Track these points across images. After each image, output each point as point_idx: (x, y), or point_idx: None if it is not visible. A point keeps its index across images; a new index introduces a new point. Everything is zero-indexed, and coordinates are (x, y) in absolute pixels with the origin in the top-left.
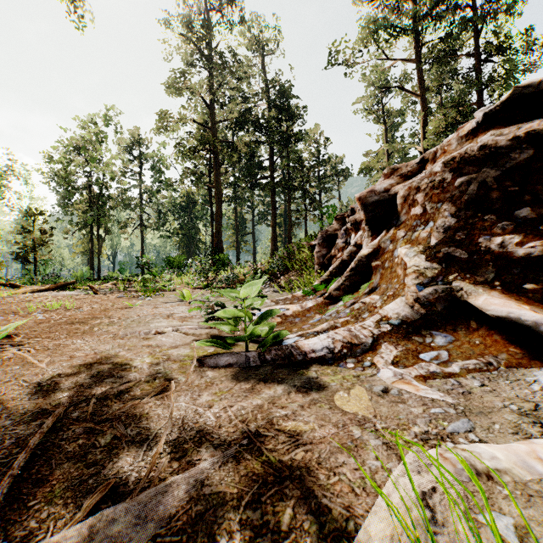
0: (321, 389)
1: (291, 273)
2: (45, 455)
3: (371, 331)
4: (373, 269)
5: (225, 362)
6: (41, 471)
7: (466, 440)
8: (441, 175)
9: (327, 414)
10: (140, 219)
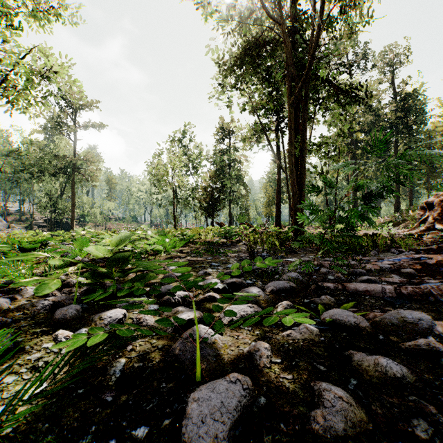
0: None
1: (406, 222)
2: None
3: (415, 231)
4: (425, 221)
5: (385, 235)
6: None
7: None
8: (438, 202)
9: None
10: None
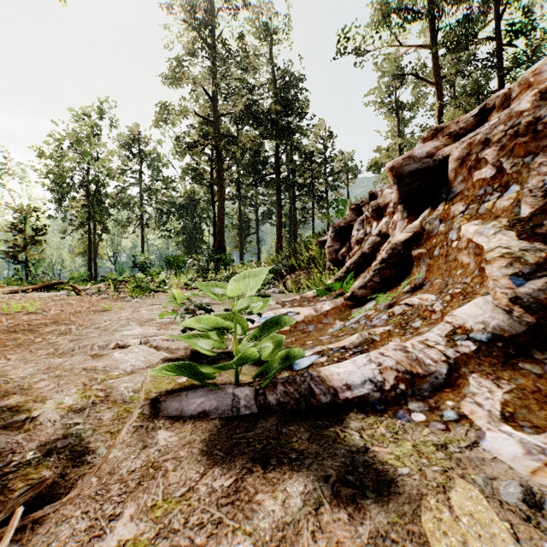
0: (385, 488)
1: (298, 272)
2: None
3: (442, 352)
4: (414, 259)
5: (196, 408)
6: None
7: None
8: (532, 113)
9: None
10: (140, 218)
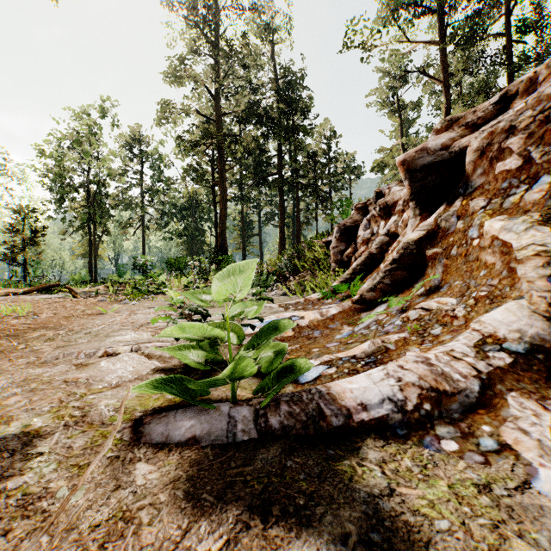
0: None
1: (301, 274)
2: None
3: (472, 365)
4: (428, 260)
5: (185, 433)
6: None
7: None
8: None
9: None
10: (141, 219)
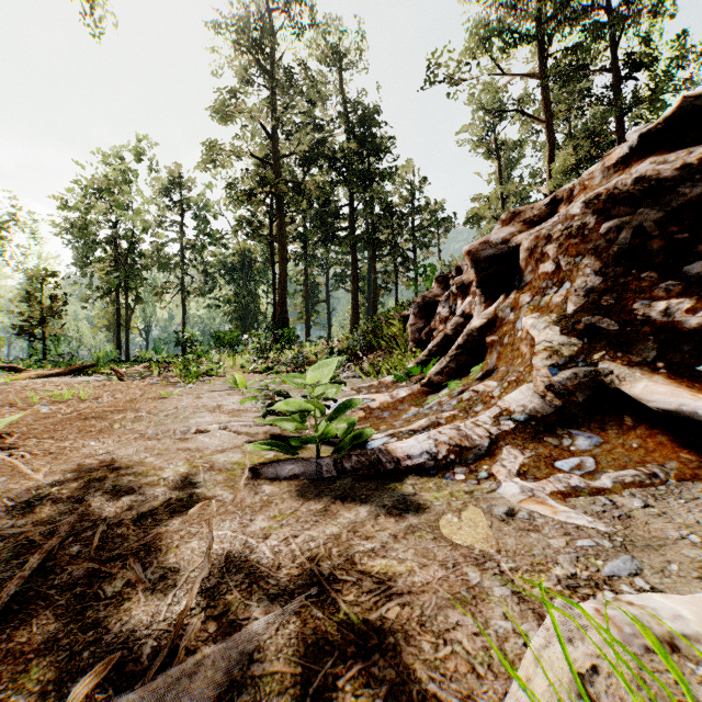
0: (421, 510)
1: (377, 353)
2: (24, 611)
3: (487, 429)
4: (488, 346)
5: (288, 472)
6: (15, 636)
7: (631, 588)
8: (581, 218)
9: (431, 548)
10: (181, 283)
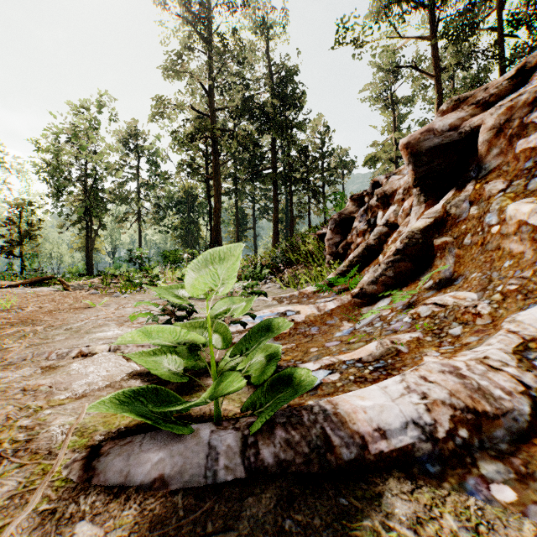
0: None
1: (295, 267)
2: None
3: (516, 377)
4: (436, 250)
5: (150, 471)
6: None
7: None
8: None
9: None
10: (138, 213)
